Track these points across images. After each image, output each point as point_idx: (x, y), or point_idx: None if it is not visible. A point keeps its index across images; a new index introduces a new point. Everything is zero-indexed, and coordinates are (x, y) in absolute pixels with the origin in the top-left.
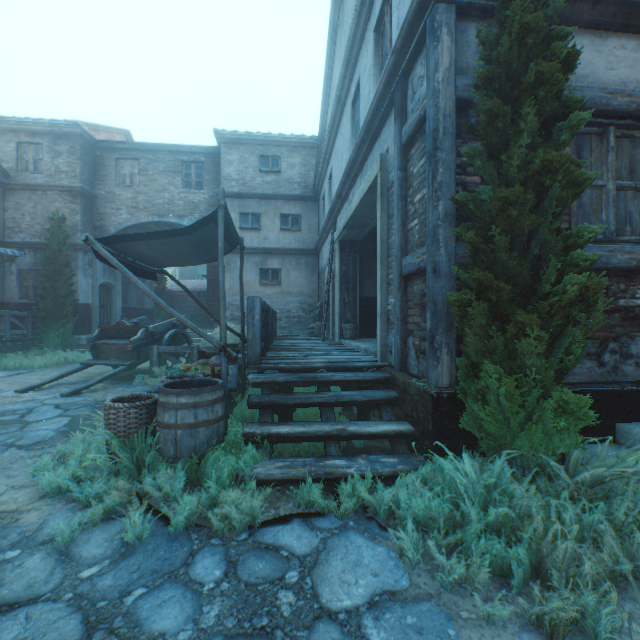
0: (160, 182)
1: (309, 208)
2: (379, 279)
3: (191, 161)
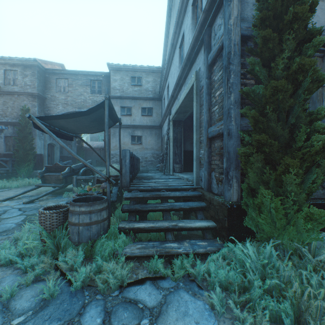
0: (79, 90)
1: (157, 104)
2: (195, 140)
3: (95, 80)
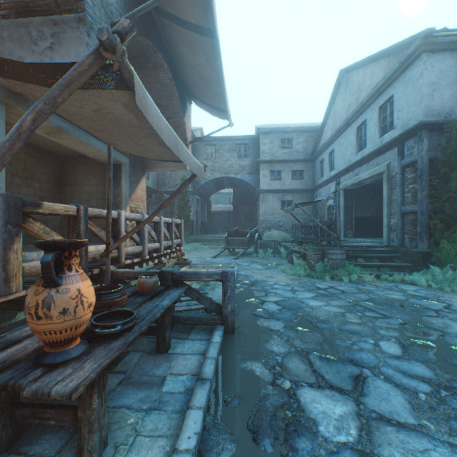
0: (225, 156)
1: (308, 166)
2: (386, 212)
3: (241, 144)
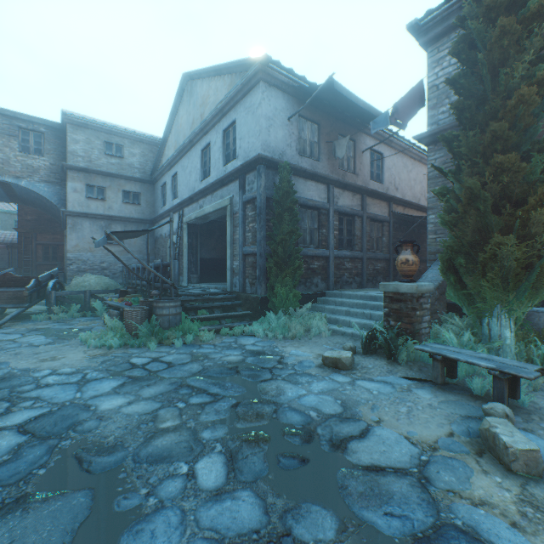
0: None
1: (147, 189)
2: (229, 253)
3: (30, 129)
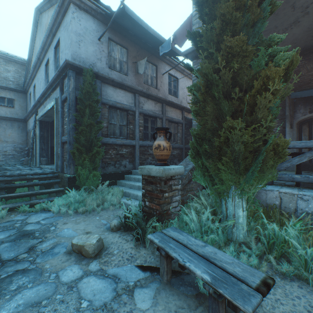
0: None
1: (20, 96)
2: (55, 142)
3: None
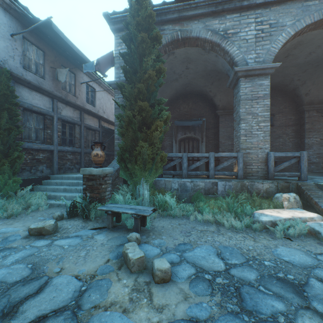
0: None
1: None
2: None
3: None
